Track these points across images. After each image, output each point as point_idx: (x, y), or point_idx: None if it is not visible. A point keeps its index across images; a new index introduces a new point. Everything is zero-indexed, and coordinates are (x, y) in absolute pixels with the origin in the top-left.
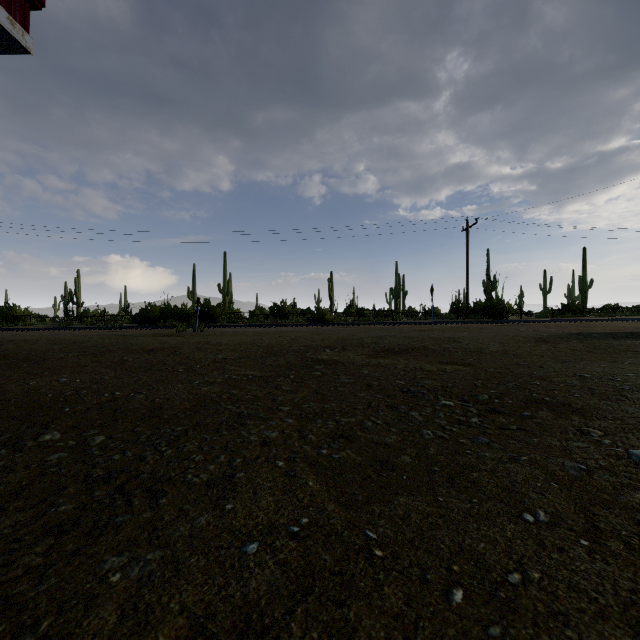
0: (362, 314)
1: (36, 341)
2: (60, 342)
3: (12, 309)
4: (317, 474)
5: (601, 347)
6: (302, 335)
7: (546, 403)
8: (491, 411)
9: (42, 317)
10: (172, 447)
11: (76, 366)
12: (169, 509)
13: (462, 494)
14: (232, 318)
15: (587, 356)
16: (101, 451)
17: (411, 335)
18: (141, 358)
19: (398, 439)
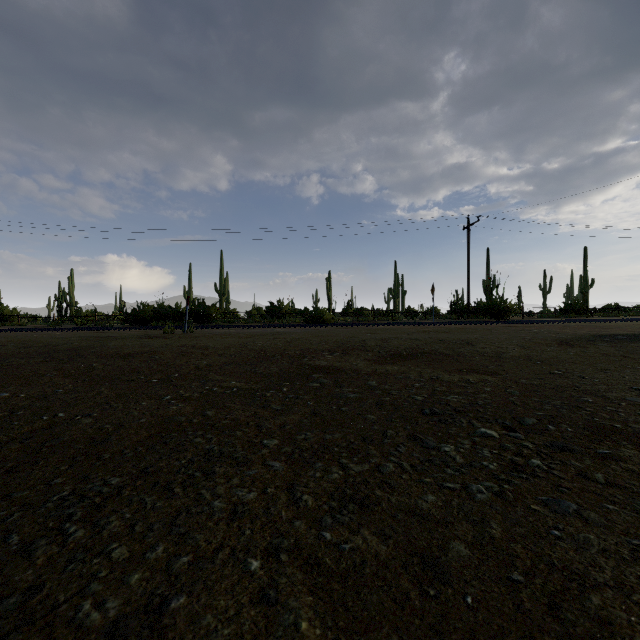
0: (361, 314)
1: (5, 344)
2: (31, 345)
3: None
4: (316, 591)
5: (637, 351)
6: (299, 337)
7: (620, 433)
8: (554, 447)
9: (30, 317)
10: (87, 523)
11: (32, 375)
12: None
13: None
14: (227, 318)
15: (628, 363)
16: None
17: (418, 337)
18: (113, 365)
19: (438, 503)
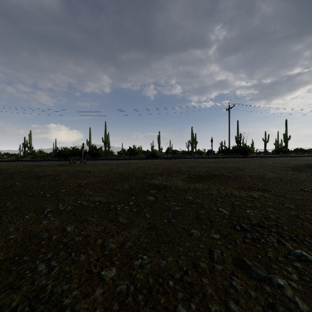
0: (175, 153)
1: None
2: None
3: None
4: None
5: None
6: (143, 165)
7: None
8: None
9: (6, 154)
10: None
11: None
12: None
13: None
14: (107, 155)
15: None
16: None
17: (209, 165)
18: (28, 183)
19: None
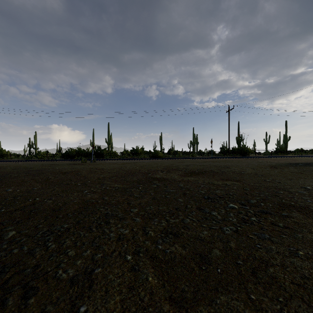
0: (176, 153)
1: (6, 167)
2: (19, 168)
3: (1, 151)
4: (155, 267)
5: (307, 171)
6: (146, 164)
7: (293, 206)
8: (262, 212)
9: (16, 155)
10: (56, 242)
11: (21, 181)
12: (33, 311)
13: (268, 291)
14: (112, 155)
15: (302, 176)
16: (8, 245)
17: (203, 164)
18: (58, 177)
19: (208, 234)
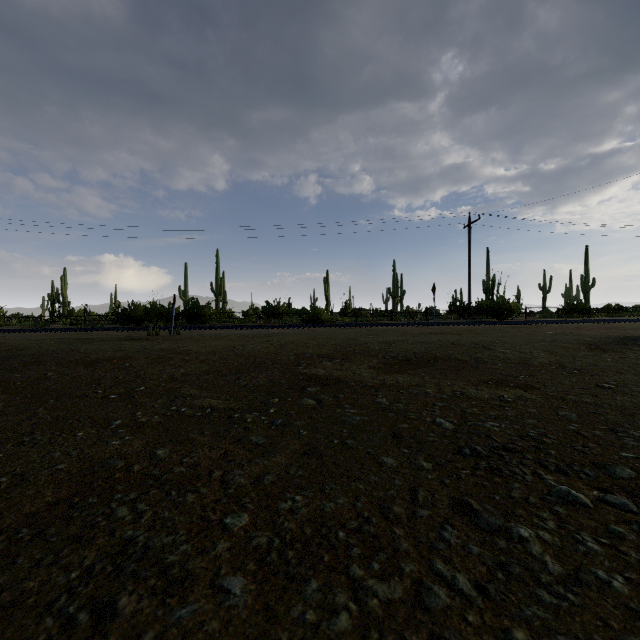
0: (359, 314)
1: None
2: None
3: None
4: None
5: None
6: (294, 339)
7: None
8: None
9: (17, 317)
10: None
11: None
12: None
13: None
14: (222, 318)
15: None
16: None
17: (425, 340)
18: (71, 374)
19: None
